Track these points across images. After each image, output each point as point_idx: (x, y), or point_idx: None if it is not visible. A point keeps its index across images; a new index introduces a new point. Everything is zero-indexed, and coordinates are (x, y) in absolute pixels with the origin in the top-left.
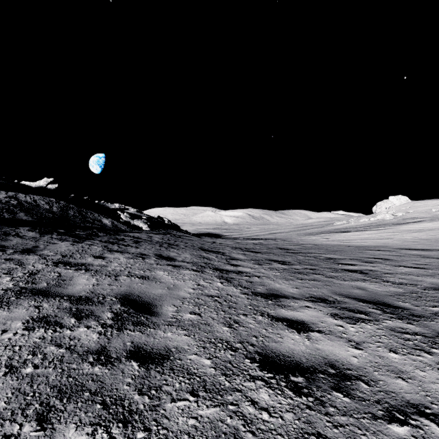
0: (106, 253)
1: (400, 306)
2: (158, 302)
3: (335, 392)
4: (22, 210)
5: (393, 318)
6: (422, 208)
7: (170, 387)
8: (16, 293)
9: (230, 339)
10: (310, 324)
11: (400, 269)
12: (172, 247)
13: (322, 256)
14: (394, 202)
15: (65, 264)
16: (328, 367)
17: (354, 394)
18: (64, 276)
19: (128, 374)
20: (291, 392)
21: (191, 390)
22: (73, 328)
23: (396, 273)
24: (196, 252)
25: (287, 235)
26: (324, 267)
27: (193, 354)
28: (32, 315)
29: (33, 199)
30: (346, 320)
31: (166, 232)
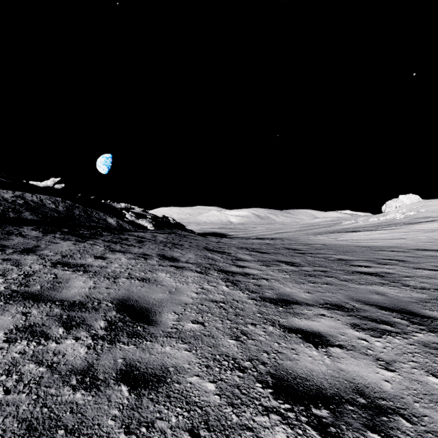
0: (108, 253)
1: (429, 315)
2: (158, 308)
3: (370, 433)
4: (28, 210)
5: (423, 330)
6: (434, 207)
7: (164, 422)
8: (6, 298)
9: (237, 356)
10: (328, 336)
11: (420, 271)
12: (176, 247)
13: (333, 257)
14: (404, 200)
15: (63, 265)
16: (356, 395)
17: (394, 436)
18: (60, 278)
19: (115, 403)
20: (315, 432)
21: (190, 428)
22: (60, 340)
23: (416, 276)
24: (201, 252)
25: (294, 235)
26: (336, 269)
27: (194, 376)
28: (17, 323)
29: (39, 198)
30: (370, 332)
31: (171, 231)
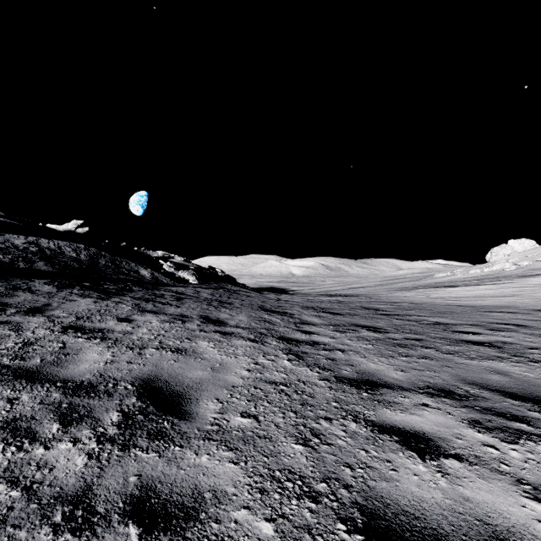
0: (136, 314)
1: None
2: (195, 393)
3: None
4: (42, 259)
5: None
6: None
7: None
8: None
9: (306, 473)
10: (438, 440)
11: None
12: (224, 307)
13: (428, 320)
14: (515, 247)
15: (76, 330)
16: None
17: None
18: (69, 348)
19: None
20: None
21: None
22: (51, 442)
23: None
24: (255, 313)
25: (373, 290)
26: (435, 337)
27: (241, 509)
28: None
29: (57, 245)
30: (499, 435)
31: (218, 286)
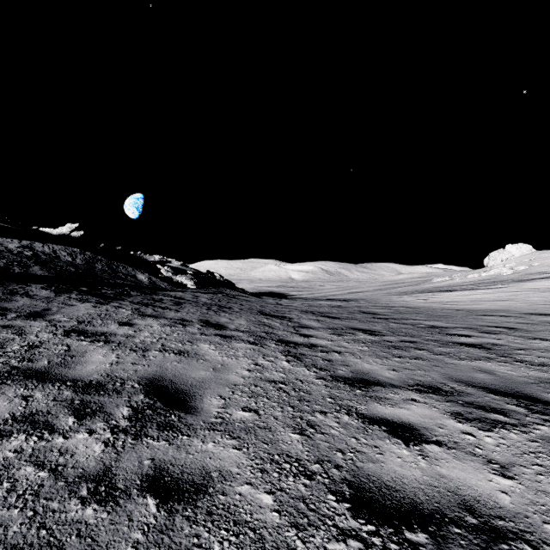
0: (136, 318)
1: None
2: (199, 390)
3: None
4: (38, 263)
5: (548, 422)
6: None
7: None
8: (3, 376)
9: (302, 456)
10: (422, 429)
11: (537, 343)
12: (223, 311)
13: (423, 324)
14: (512, 251)
15: (79, 333)
16: (463, 512)
17: None
18: (74, 351)
19: (138, 523)
20: None
21: None
22: (69, 433)
23: (532, 349)
24: (254, 318)
25: (372, 295)
26: (429, 340)
27: (244, 484)
28: (15, 410)
29: (52, 249)
30: (477, 424)
31: (217, 290)
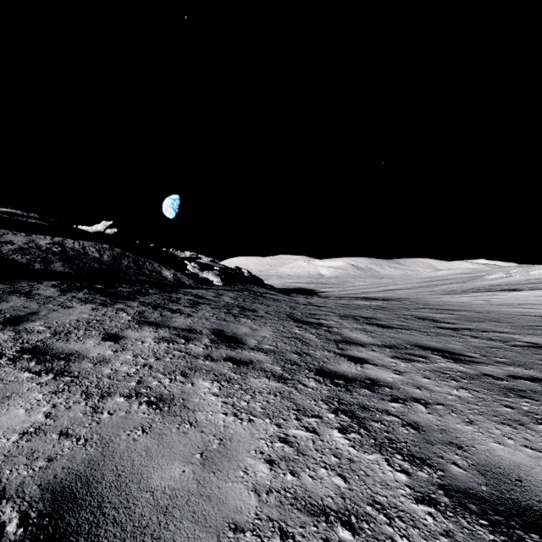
0: (131, 327)
1: None
2: None
3: None
4: (62, 259)
5: None
6: None
7: None
8: None
9: None
10: None
11: None
12: (245, 315)
13: (519, 340)
14: None
15: (35, 354)
16: None
17: None
18: None
19: None
20: None
21: None
22: None
23: None
24: (282, 326)
25: (414, 294)
26: None
27: None
28: None
29: (82, 245)
30: None
31: (244, 287)
